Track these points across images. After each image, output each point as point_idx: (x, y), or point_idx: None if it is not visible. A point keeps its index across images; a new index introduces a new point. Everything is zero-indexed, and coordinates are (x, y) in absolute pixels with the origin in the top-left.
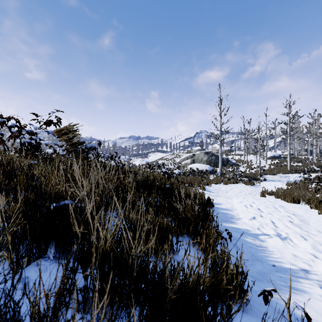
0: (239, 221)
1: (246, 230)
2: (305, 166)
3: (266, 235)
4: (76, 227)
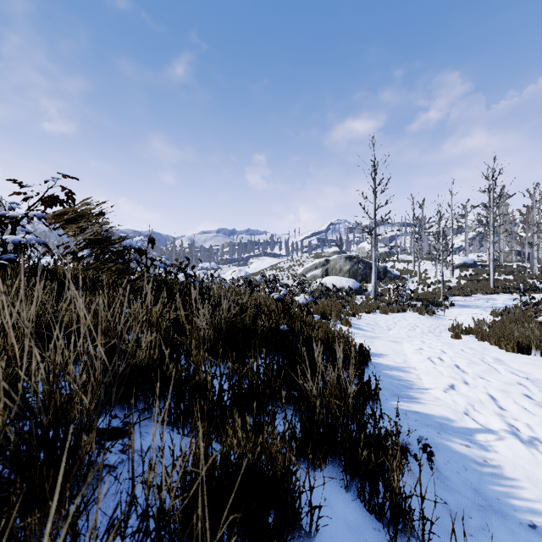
0: (425, 396)
1: (445, 418)
2: (519, 281)
3: (489, 432)
4: None
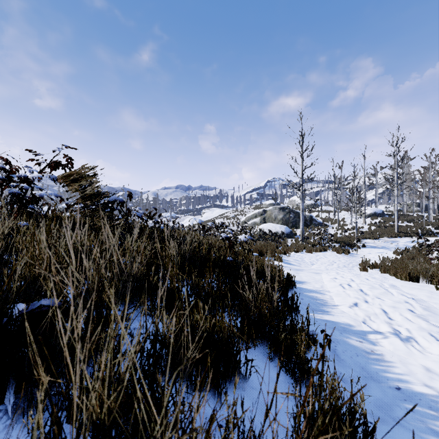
0: (334, 310)
1: (347, 325)
2: (418, 227)
3: (378, 333)
4: (40, 369)
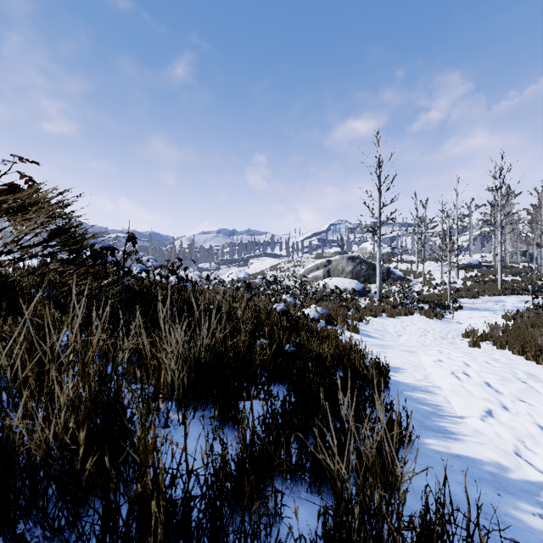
0: (462, 429)
1: (497, 466)
2: (527, 283)
3: None
4: None
